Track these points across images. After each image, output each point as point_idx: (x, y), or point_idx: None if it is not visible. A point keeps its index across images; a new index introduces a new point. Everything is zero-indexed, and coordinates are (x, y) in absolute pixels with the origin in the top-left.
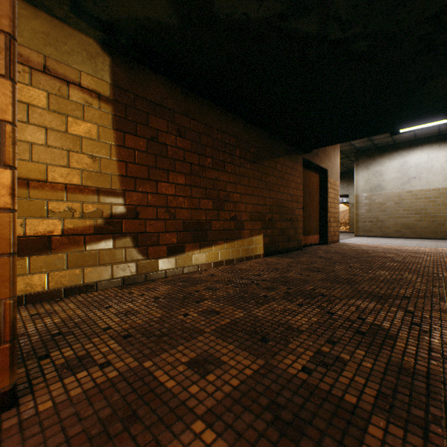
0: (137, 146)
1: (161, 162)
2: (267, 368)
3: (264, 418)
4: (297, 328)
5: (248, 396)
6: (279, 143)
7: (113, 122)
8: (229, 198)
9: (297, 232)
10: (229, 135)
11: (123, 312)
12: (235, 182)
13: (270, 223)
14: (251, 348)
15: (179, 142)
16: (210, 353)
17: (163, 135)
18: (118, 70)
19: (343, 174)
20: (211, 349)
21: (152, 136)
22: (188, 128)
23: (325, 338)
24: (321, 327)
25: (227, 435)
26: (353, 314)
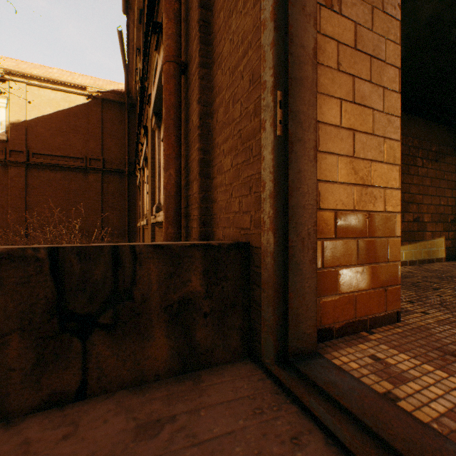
0: None
1: None
2: None
3: None
4: None
5: None
6: None
7: None
8: (411, 199)
9: None
10: (411, 137)
11: None
12: (417, 184)
13: (452, 224)
14: None
15: None
16: None
17: None
18: None
19: None
20: None
21: None
22: None
23: None
24: None
25: None
26: None
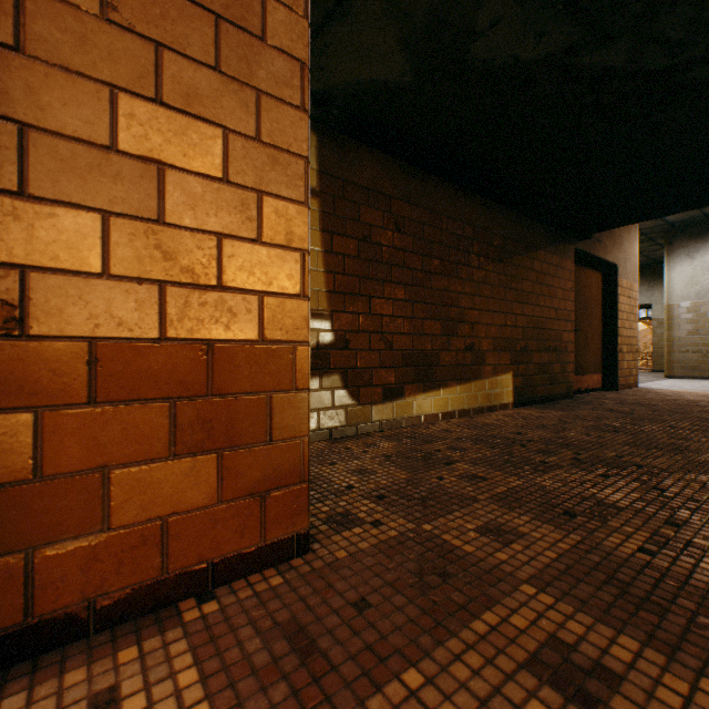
0: (347, 250)
1: (375, 270)
2: (587, 544)
3: (607, 591)
4: (612, 504)
5: (576, 569)
6: (537, 228)
7: (320, 221)
8: (463, 317)
9: (566, 369)
10: (463, 222)
11: (356, 470)
12: (472, 293)
13: (523, 354)
14: (554, 522)
15: (396, 239)
16: (500, 523)
17: (377, 232)
18: (325, 150)
19: (640, 268)
20: (499, 519)
21: (364, 235)
22: (408, 218)
23: (660, 519)
24: (650, 505)
25: (567, 601)
26: (698, 493)
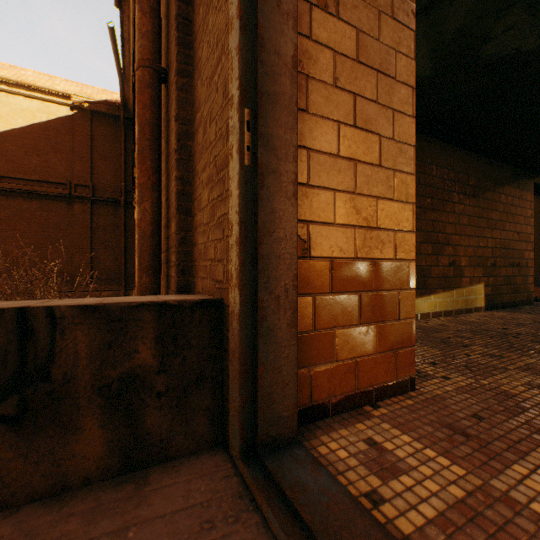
0: None
1: None
2: None
3: None
4: None
5: None
6: (503, 168)
7: None
8: (447, 240)
9: (527, 281)
10: (447, 169)
11: None
12: (453, 222)
13: (492, 269)
14: None
15: None
16: (537, 383)
17: None
18: None
19: None
20: (534, 381)
21: None
22: None
23: None
24: None
25: None
26: None
